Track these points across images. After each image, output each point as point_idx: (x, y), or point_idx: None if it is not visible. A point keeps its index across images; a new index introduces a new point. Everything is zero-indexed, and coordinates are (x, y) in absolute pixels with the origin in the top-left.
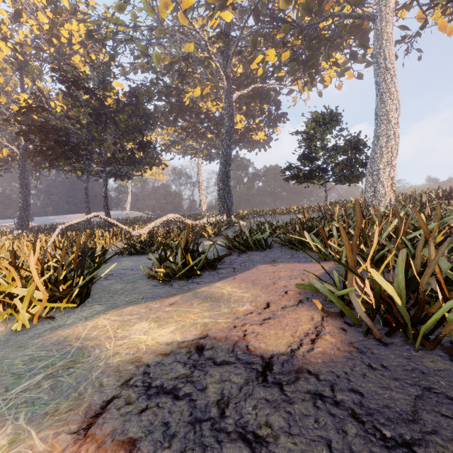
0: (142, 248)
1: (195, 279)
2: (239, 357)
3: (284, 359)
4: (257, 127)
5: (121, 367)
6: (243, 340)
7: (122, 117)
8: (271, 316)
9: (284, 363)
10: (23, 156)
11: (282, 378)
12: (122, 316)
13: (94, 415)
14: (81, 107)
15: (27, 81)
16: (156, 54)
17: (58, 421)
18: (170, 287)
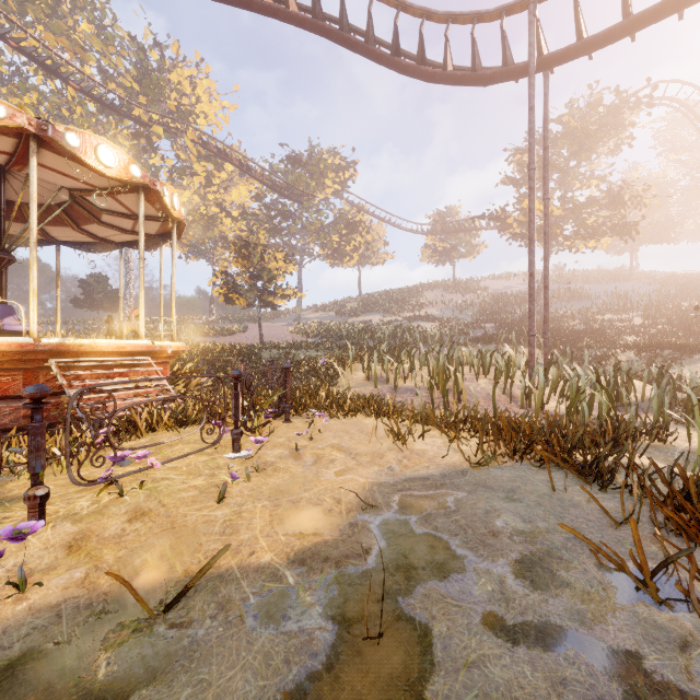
0: None
1: None
2: None
3: None
4: None
5: None
6: None
7: None
8: None
9: None
10: None
11: None
12: None
13: None
14: None
15: None
16: None
17: None
18: None
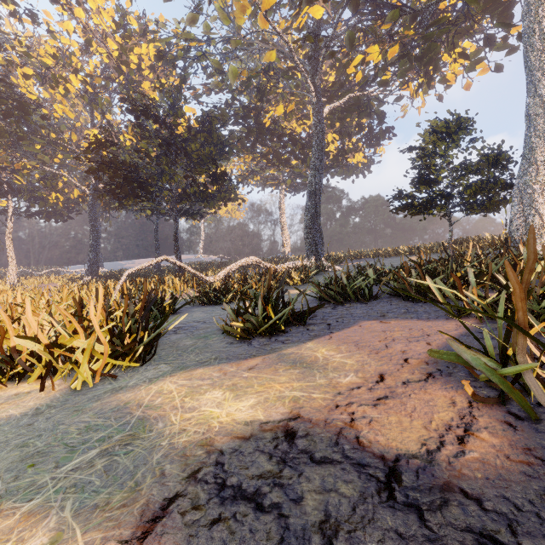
0: (216, 297)
1: (279, 337)
2: (347, 454)
3: (417, 464)
4: (354, 148)
5: (188, 450)
6: (350, 428)
7: (193, 147)
8: (388, 393)
9: (420, 472)
10: (93, 197)
11: (419, 497)
12: (191, 380)
13: (152, 519)
14: (151, 138)
15: (96, 114)
16: (231, 69)
17: (108, 520)
18: (249, 346)
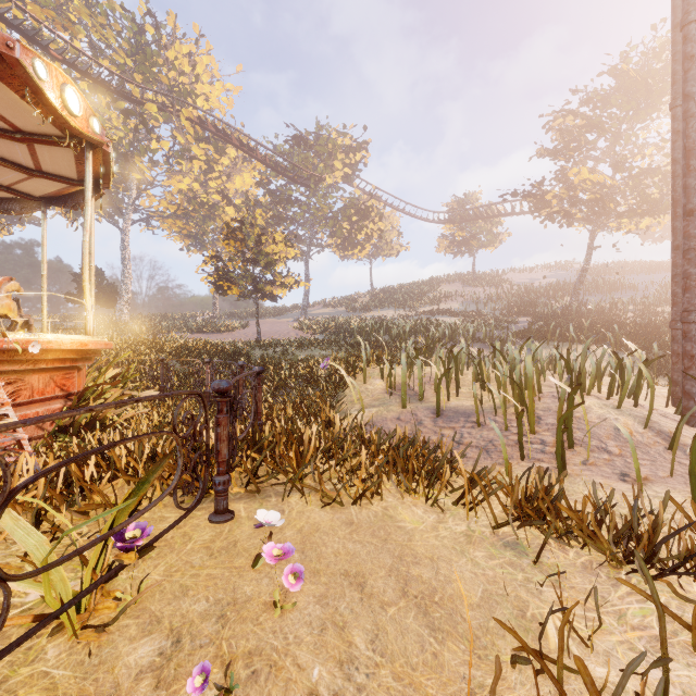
0: None
1: None
2: None
3: None
4: None
5: None
6: None
7: None
8: None
9: None
10: None
11: None
12: None
13: None
14: None
15: None
16: None
17: None
18: None
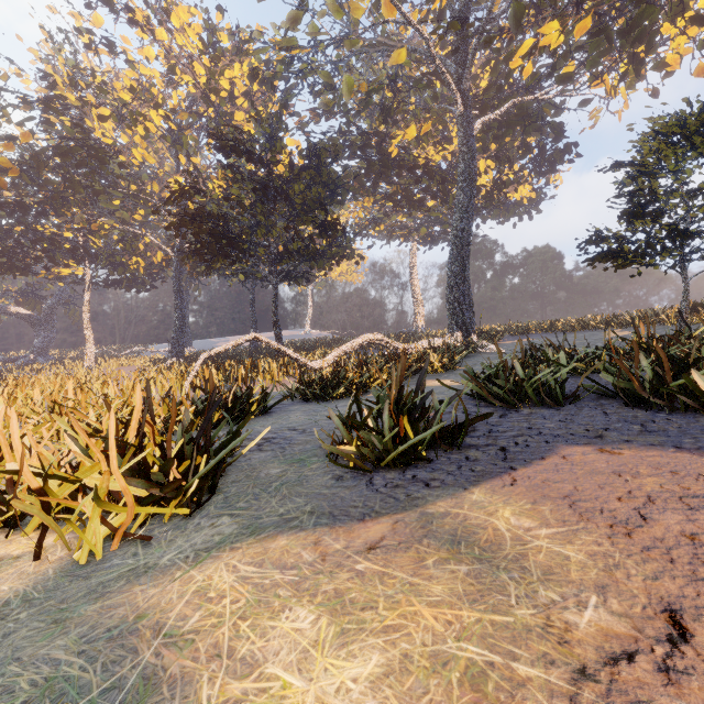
0: (323, 389)
1: (418, 472)
2: None
3: None
4: (516, 178)
5: None
6: None
7: (296, 189)
8: None
9: None
10: (178, 260)
11: None
12: (263, 568)
13: None
14: (244, 182)
15: (180, 157)
16: (345, 81)
17: None
18: (369, 488)
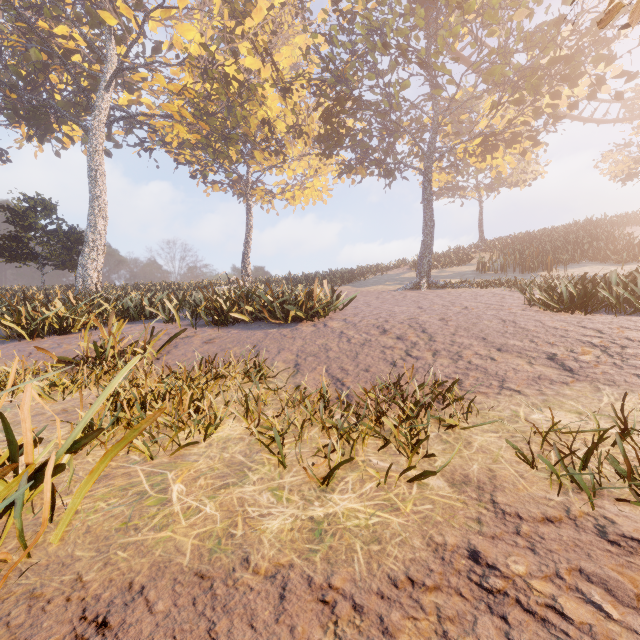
0: None
1: None
2: None
3: None
4: None
5: None
6: None
7: None
8: None
9: None
10: None
11: None
12: None
13: None
14: None
15: None
16: None
17: None
18: None
